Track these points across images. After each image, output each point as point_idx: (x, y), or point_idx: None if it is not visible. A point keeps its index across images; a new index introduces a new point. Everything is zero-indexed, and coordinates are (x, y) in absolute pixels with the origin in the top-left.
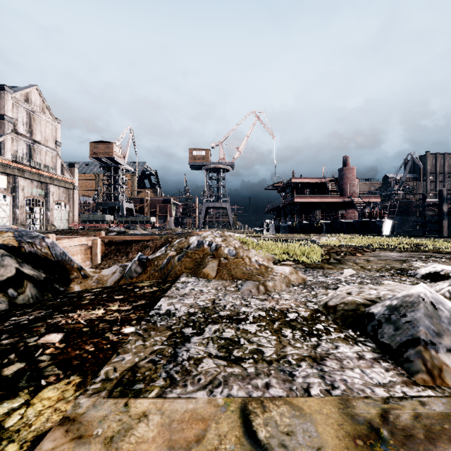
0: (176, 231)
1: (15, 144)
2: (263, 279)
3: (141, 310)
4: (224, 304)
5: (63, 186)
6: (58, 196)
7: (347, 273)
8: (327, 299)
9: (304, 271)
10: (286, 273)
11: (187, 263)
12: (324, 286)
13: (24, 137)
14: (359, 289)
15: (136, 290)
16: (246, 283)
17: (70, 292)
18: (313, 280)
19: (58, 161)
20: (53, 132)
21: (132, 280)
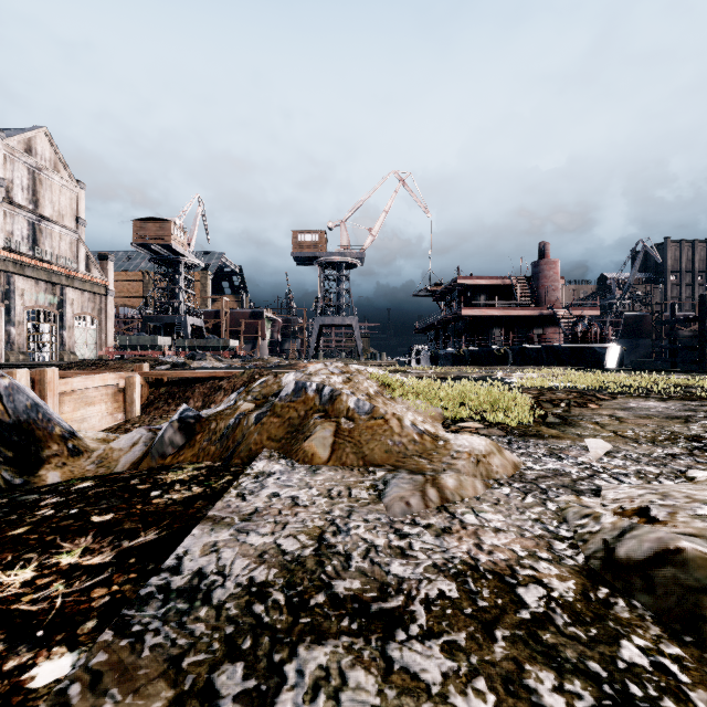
0: (270, 363)
1: (10, 222)
2: (431, 466)
3: (133, 567)
4: (346, 550)
5: (89, 290)
6: (81, 306)
7: (597, 448)
8: (604, 534)
9: (508, 444)
10: (479, 452)
11: (272, 427)
12: (567, 485)
13: (24, 209)
14: (662, 501)
15: (152, 494)
16: (395, 480)
17: (33, 488)
18: (535, 466)
19: (81, 249)
20: (73, 202)
21: (165, 460)
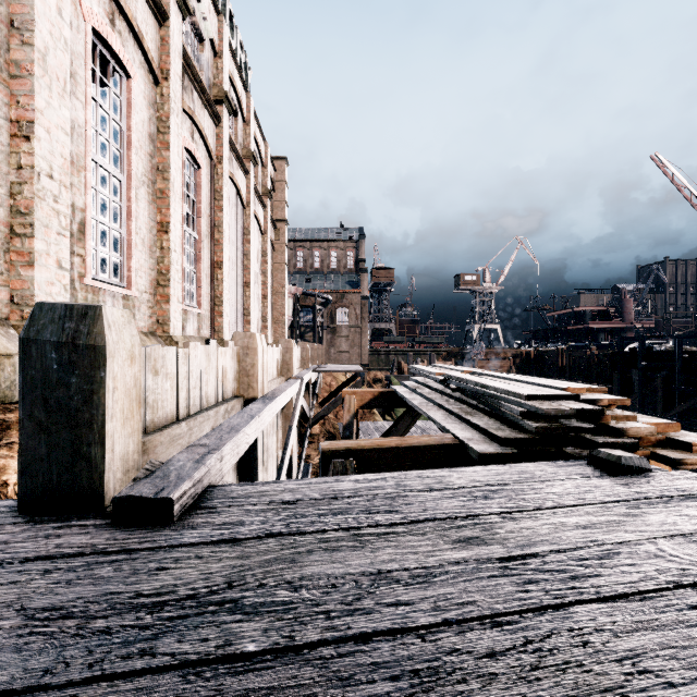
0: None
1: None
2: None
3: None
4: None
5: None
6: None
7: None
8: None
9: None
10: None
11: None
12: None
13: None
14: None
15: None
16: None
17: None
18: None
19: None
20: None
21: None
